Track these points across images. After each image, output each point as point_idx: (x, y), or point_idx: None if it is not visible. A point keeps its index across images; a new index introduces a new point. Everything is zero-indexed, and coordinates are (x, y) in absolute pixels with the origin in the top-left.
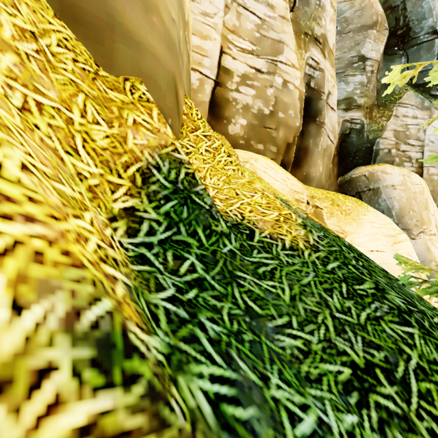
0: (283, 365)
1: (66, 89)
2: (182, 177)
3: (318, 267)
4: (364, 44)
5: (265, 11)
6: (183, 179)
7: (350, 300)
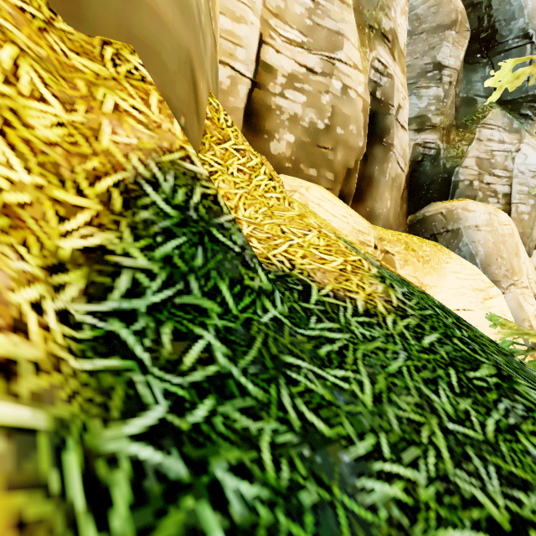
0: None
1: None
2: (196, 200)
3: (410, 343)
4: (440, 49)
5: None
6: (197, 204)
7: (466, 398)
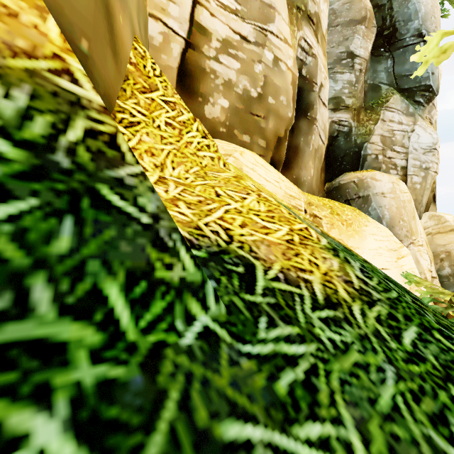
0: None
1: None
2: (73, 138)
3: (391, 347)
4: (353, 40)
5: None
6: (74, 143)
7: None
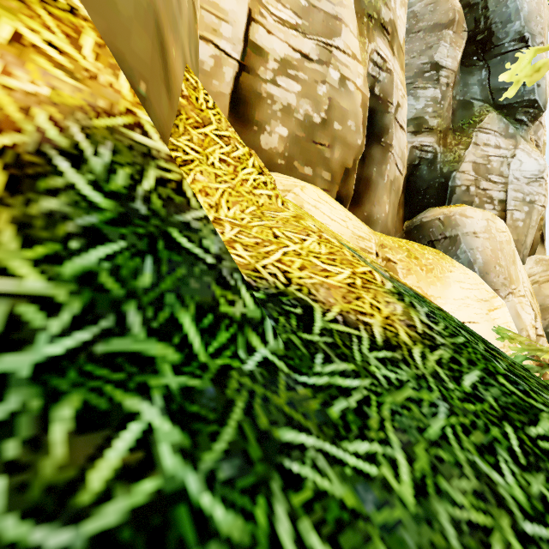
0: None
1: None
2: (147, 187)
3: (448, 388)
4: (438, 48)
5: None
6: (149, 192)
7: (537, 473)
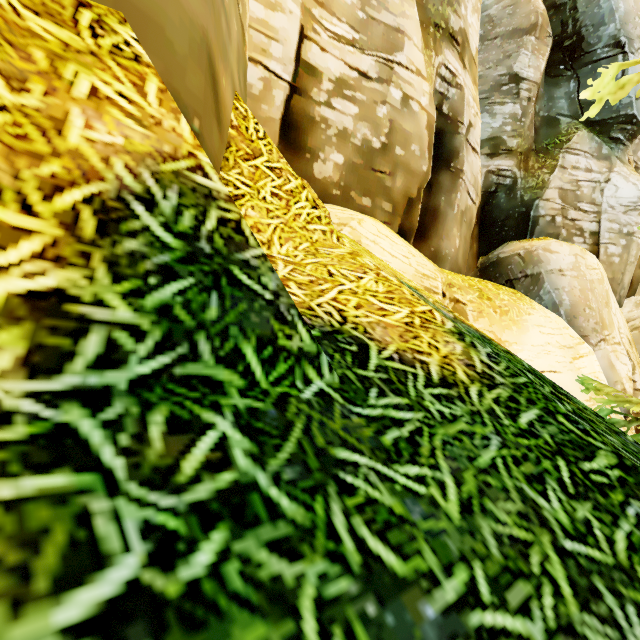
0: None
1: None
2: (210, 227)
3: (503, 424)
4: (518, 57)
5: None
6: (212, 232)
7: (584, 502)
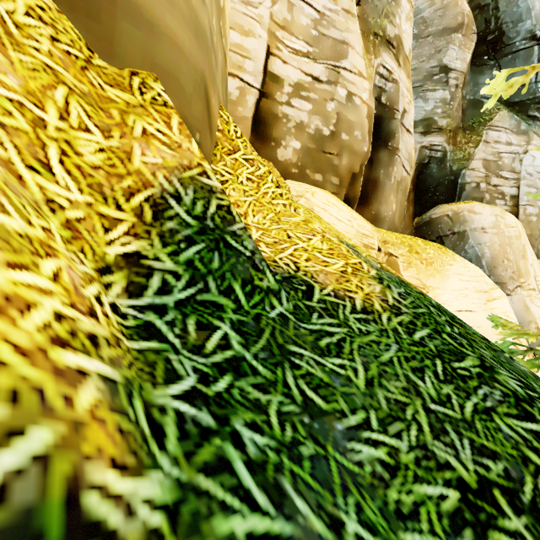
0: (362, 493)
1: (36, 77)
2: (212, 211)
3: (402, 337)
4: (447, 52)
5: (325, 3)
6: (213, 214)
7: (449, 384)
